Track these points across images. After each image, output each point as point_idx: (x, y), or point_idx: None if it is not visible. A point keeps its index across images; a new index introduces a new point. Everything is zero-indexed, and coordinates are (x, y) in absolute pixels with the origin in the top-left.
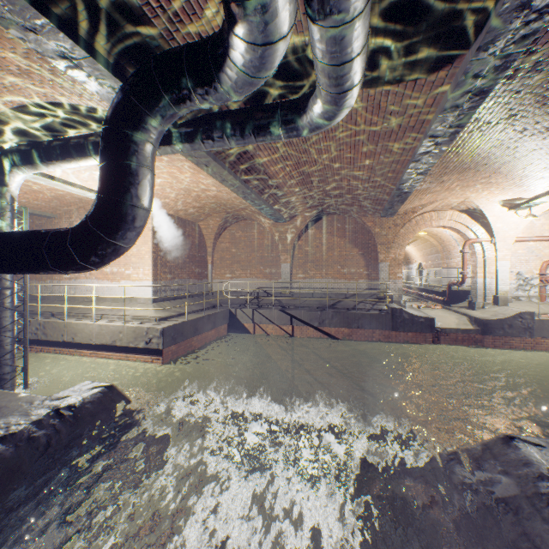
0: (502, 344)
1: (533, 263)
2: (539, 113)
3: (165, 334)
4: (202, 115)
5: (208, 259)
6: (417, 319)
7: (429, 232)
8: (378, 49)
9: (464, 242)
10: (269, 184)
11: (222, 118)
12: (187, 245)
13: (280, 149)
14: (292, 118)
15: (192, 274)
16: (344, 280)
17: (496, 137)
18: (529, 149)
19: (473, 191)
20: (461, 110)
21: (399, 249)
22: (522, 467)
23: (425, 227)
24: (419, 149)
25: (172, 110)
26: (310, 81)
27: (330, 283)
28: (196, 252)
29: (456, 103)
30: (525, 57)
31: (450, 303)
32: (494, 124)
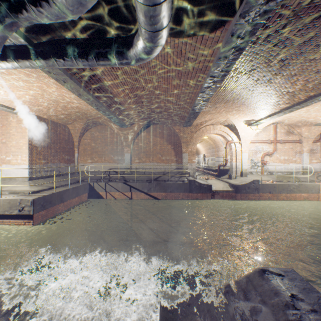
0: (245, 197)
1: (258, 154)
2: (265, 70)
3: (35, 204)
4: (54, 39)
5: (75, 150)
6: (203, 186)
7: (209, 137)
8: (180, 7)
9: (226, 142)
10: (114, 100)
11: (70, 43)
12: (58, 140)
13: (119, 76)
14: (122, 50)
15: (62, 160)
16: (163, 163)
17: (244, 82)
18: (259, 92)
19: (231, 114)
20: (228, 60)
21: (193, 145)
22: (274, 297)
23: (207, 134)
24: (205, 84)
25: (10, 17)
26: (135, 25)
27: (155, 165)
28: (66, 145)
29: (226, 54)
30: (263, 30)
31: (219, 176)
32: (244, 74)
